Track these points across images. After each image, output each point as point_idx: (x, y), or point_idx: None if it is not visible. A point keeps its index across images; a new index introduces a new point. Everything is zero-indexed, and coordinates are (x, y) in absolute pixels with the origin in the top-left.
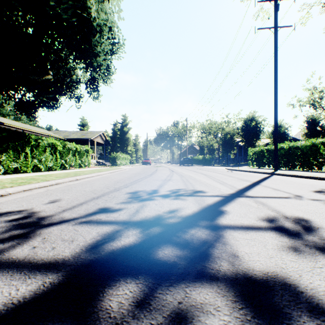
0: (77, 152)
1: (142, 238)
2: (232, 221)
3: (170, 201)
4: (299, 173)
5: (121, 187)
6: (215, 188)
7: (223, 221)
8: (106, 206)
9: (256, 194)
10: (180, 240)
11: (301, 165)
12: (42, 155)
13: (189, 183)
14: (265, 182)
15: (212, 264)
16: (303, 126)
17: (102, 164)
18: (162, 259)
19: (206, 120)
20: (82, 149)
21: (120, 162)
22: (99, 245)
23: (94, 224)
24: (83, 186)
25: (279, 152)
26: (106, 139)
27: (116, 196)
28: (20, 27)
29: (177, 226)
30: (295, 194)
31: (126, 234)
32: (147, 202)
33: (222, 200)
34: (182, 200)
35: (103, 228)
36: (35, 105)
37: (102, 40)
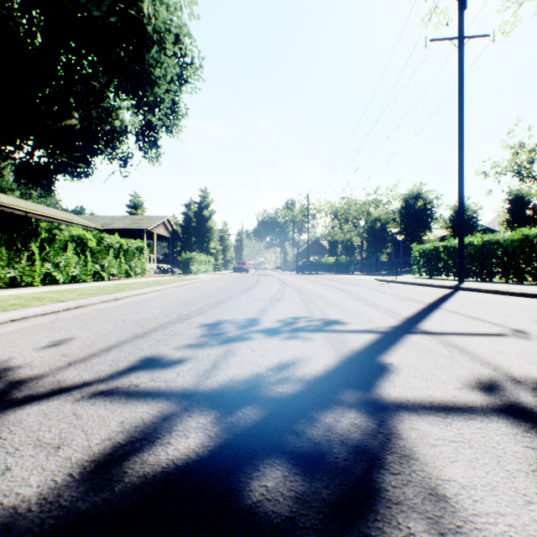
0: (124, 250)
1: (217, 439)
2: (408, 390)
3: (281, 342)
4: (503, 287)
5: (192, 314)
6: (362, 316)
7: (390, 391)
8: (155, 354)
9: (440, 328)
10: (302, 446)
11: (503, 273)
12: (61, 256)
13: (314, 305)
14: (449, 303)
15: (386, 530)
16: (503, 208)
17: (166, 271)
18: (261, 511)
19: (341, 198)
20: (130, 245)
21: (196, 268)
22: (115, 459)
23: (121, 398)
24: (124, 312)
25: (465, 250)
26: (174, 230)
27: (179, 331)
28: (21, 35)
29: (295, 403)
30: (512, 327)
31: (184, 427)
32: (235, 345)
33: (379, 341)
34: (303, 340)
35: (136, 410)
36: (51, 171)
37: (163, 58)
